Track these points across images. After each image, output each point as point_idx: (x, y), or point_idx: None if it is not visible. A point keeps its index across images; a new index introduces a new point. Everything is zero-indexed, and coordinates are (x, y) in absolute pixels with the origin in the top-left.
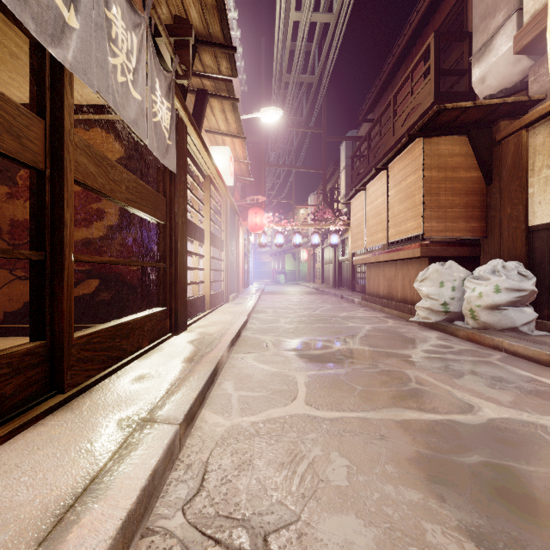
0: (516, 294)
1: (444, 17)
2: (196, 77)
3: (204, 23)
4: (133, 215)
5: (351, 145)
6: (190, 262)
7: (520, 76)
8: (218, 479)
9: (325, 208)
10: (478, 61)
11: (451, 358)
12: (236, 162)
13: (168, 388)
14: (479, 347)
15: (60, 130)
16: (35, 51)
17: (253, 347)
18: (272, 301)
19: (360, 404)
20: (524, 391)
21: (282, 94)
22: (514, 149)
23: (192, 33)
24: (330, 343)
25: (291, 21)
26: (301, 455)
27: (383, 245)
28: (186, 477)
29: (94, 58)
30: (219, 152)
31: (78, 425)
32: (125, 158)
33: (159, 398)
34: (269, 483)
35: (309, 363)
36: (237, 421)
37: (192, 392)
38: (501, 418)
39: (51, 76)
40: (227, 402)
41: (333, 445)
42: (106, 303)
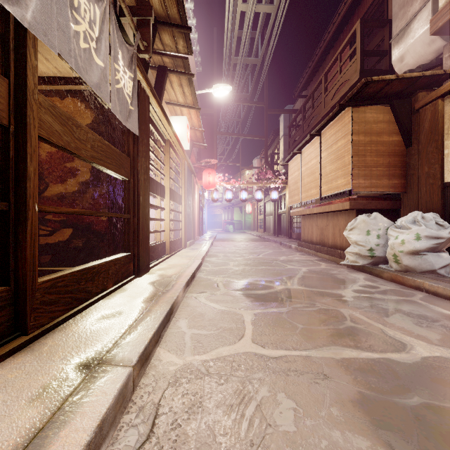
0: (434, 241)
1: (367, 8)
2: (157, 55)
3: (163, 6)
4: (102, 172)
5: (288, 117)
6: (154, 214)
7: (434, 55)
8: (168, 423)
9: (266, 169)
10: (397, 43)
11: (379, 298)
12: (192, 130)
13: (125, 329)
14: (402, 287)
15: (24, 89)
16: (0, 14)
17: (206, 287)
18: (223, 246)
19: (302, 342)
20: (449, 329)
21: (231, 74)
22: (431, 116)
23: (152, 14)
24: (272, 283)
25: (239, 11)
26: (249, 396)
27: (316, 200)
28: (137, 421)
29: (56, 21)
30: (178, 121)
31: (35, 368)
32: (94, 123)
33: (116, 338)
34: (218, 428)
35: (255, 302)
36: (189, 360)
37: (147, 332)
38: (433, 357)
39: (15, 39)
40: (180, 340)
41: (279, 385)
42: (79, 249)
